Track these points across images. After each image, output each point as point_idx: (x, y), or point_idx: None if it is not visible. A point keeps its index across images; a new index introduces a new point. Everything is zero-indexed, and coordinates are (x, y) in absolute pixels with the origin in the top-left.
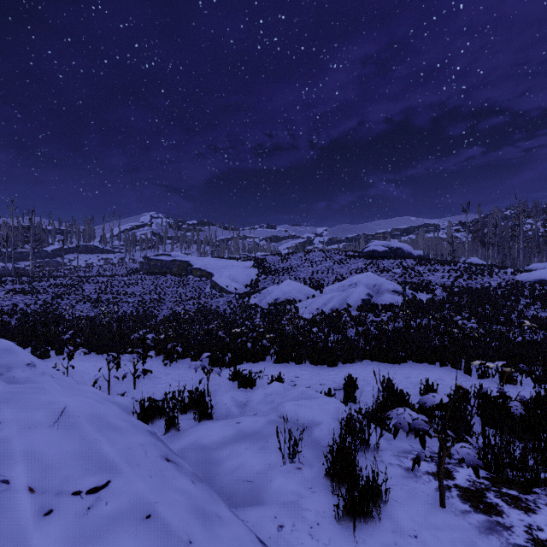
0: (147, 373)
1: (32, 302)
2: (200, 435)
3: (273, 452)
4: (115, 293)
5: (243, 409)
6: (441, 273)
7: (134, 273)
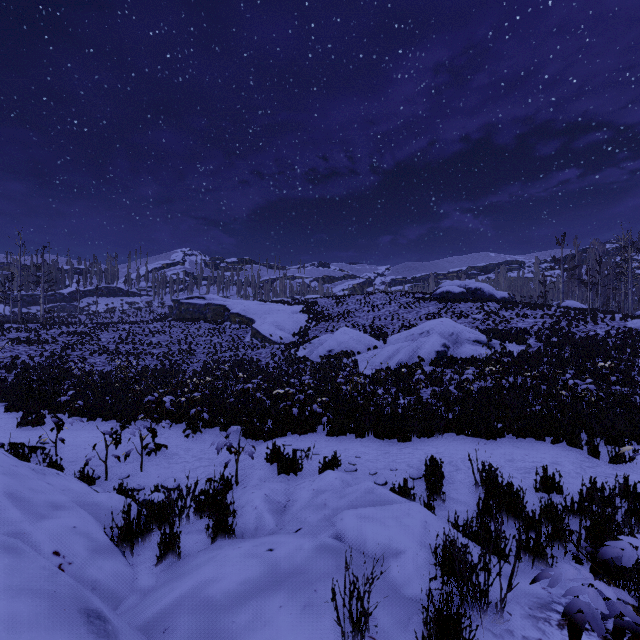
0: (162, 448)
1: (38, 353)
2: (206, 578)
3: (324, 615)
4: (138, 343)
5: (280, 517)
6: (532, 318)
7: (162, 319)
